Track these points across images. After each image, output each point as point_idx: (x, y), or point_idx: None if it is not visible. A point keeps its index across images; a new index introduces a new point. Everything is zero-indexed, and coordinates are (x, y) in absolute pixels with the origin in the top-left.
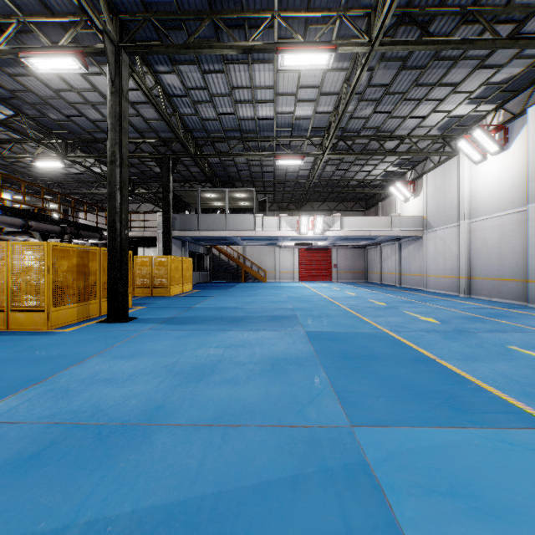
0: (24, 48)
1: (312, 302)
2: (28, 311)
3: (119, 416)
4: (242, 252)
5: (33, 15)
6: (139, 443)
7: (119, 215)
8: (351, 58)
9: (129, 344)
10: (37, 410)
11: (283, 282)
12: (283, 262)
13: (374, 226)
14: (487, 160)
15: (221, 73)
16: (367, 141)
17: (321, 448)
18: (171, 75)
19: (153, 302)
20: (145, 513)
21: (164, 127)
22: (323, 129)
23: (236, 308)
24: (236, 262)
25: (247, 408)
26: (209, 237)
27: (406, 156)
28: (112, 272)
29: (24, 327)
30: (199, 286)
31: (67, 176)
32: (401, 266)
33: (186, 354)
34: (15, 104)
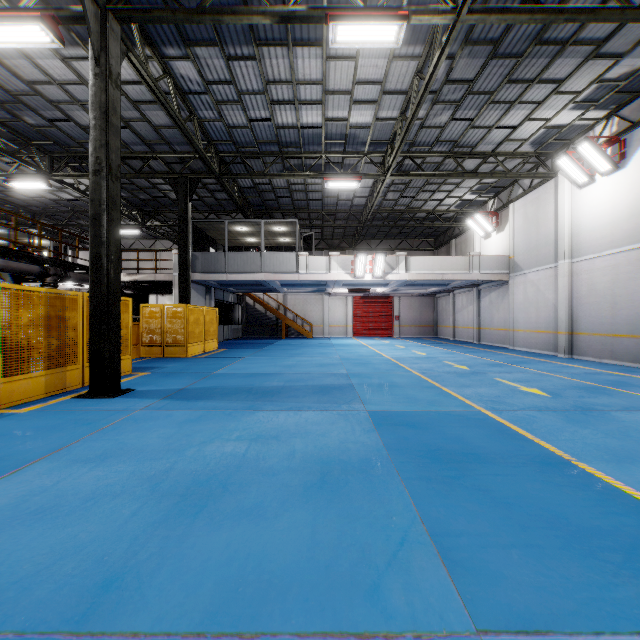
0: None
1: (372, 365)
2: None
3: (26, 609)
4: (283, 301)
5: None
6: None
7: (105, 246)
8: (425, 41)
9: (105, 436)
10: None
11: (334, 338)
12: (334, 314)
13: (447, 267)
14: (596, 182)
15: (251, 59)
16: (440, 160)
17: None
18: (185, 62)
19: (162, 365)
20: None
21: (179, 137)
22: (386, 143)
23: (271, 375)
24: (275, 313)
25: (275, 580)
26: (240, 282)
27: (488, 180)
28: (96, 327)
29: None
30: (227, 343)
31: (58, 204)
32: (480, 318)
33: (189, 453)
34: None
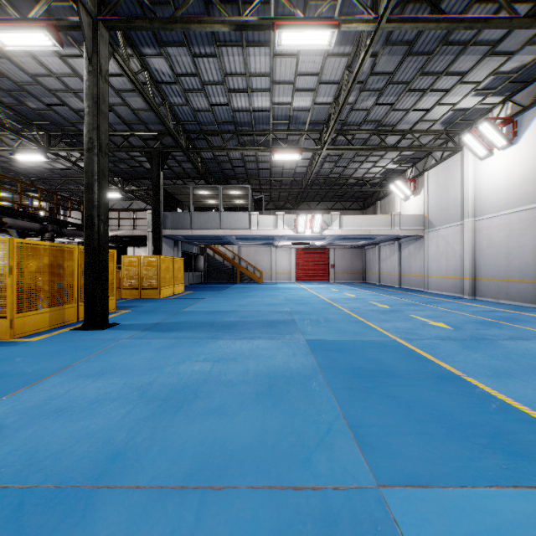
0: None
1: (310, 304)
2: None
3: (59, 472)
4: (238, 252)
5: None
6: (73, 525)
7: (96, 209)
8: (354, 42)
9: (100, 358)
10: None
11: (280, 282)
12: (280, 263)
13: (373, 225)
14: (494, 155)
15: (213, 57)
16: (367, 136)
17: (341, 532)
18: (159, 59)
19: (140, 305)
20: None
21: (153, 118)
22: (322, 123)
23: (229, 312)
24: (231, 262)
25: (235, 455)
26: (202, 236)
27: (407, 153)
28: (89, 273)
29: None
30: (192, 287)
31: (53, 172)
32: (401, 266)
33: (167, 370)
34: None
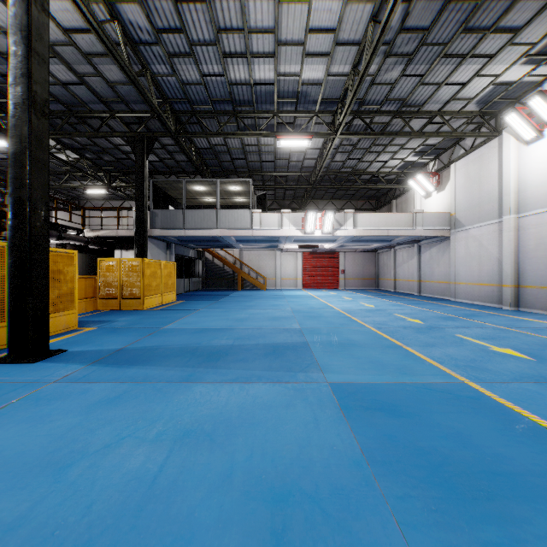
0: None
1: (324, 318)
2: None
3: None
4: (239, 256)
5: None
6: None
7: (27, 189)
8: None
9: None
10: None
11: (285, 289)
12: (285, 268)
13: (392, 224)
14: (544, 137)
15: (201, 2)
16: (388, 120)
17: None
18: (132, 6)
19: (114, 319)
20: None
21: (135, 95)
22: (336, 102)
23: (221, 330)
24: (232, 267)
25: None
26: (198, 238)
27: (431, 142)
28: (16, 281)
29: None
30: (187, 295)
31: None
32: (421, 271)
33: (74, 472)
34: None
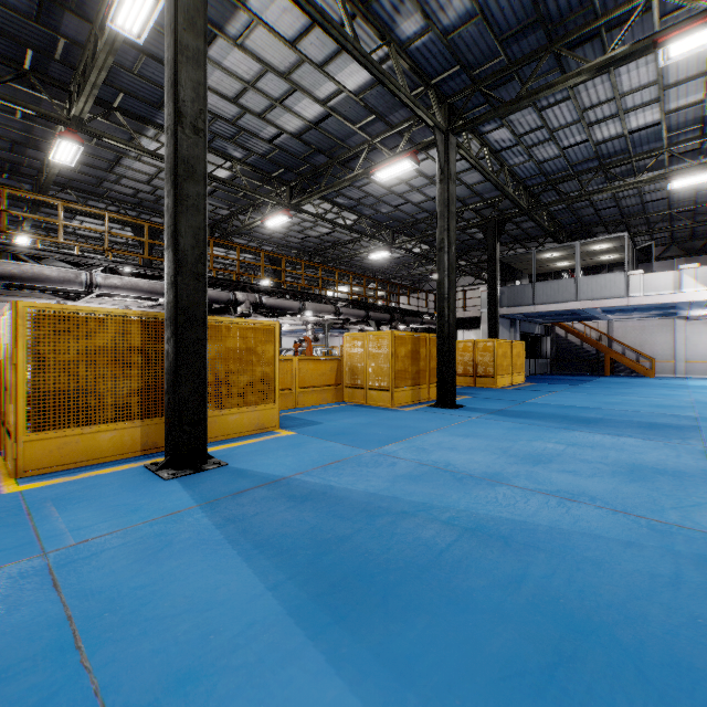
0: (372, 166)
1: None
2: (378, 390)
3: (466, 471)
4: (606, 330)
5: (378, 135)
6: (485, 488)
7: (447, 301)
8: None
9: (461, 427)
10: (409, 455)
11: (692, 378)
12: (693, 345)
13: None
14: None
15: (565, 101)
16: None
17: (671, 537)
18: (499, 130)
19: (477, 392)
20: (496, 518)
21: (489, 187)
22: None
23: (588, 408)
24: (595, 345)
25: (586, 493)
26: (549, 312)
27: None
28: (441, 358)
29: (376, 403)
30: (534, 378)
31: (390, 262)
32: None
33: (520, 443)
34: (358, 210)
